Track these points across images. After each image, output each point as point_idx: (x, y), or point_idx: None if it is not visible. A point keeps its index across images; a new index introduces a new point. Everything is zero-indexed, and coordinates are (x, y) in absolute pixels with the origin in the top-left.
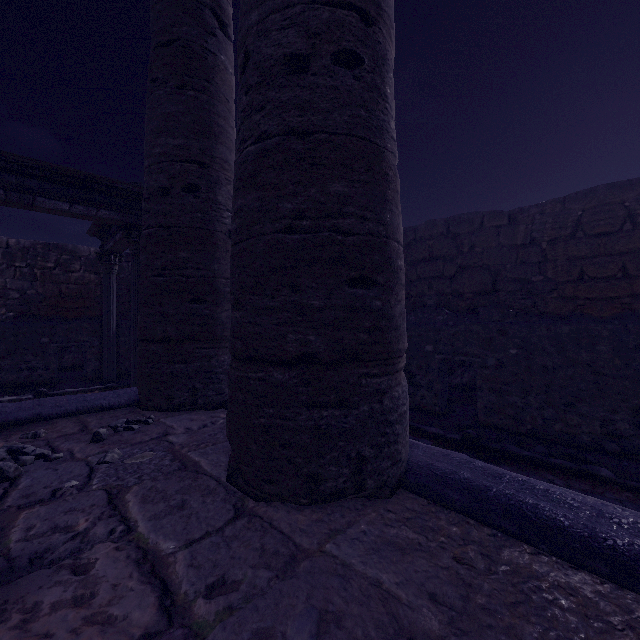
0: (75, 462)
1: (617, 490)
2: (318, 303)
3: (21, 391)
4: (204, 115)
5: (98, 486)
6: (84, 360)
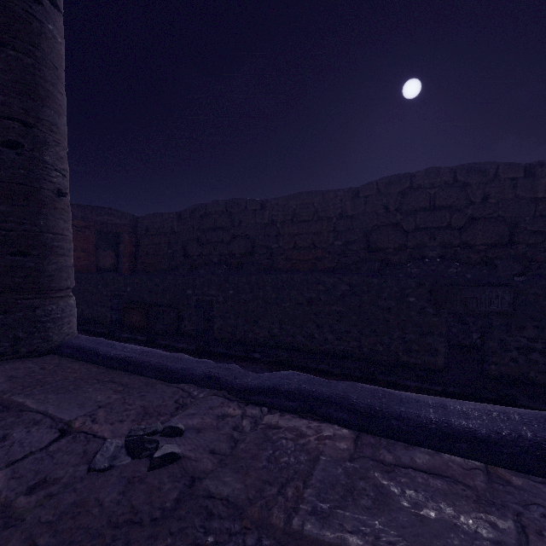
0: None
1: (258, 363)
2: None
3: None
4: None
5: None
6: None
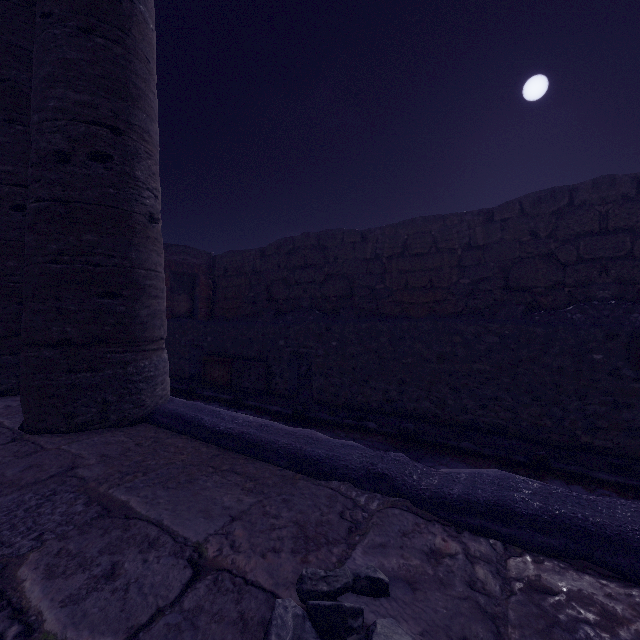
0: None
1: (375, 435)
2: (74, 308)
3: None
4: None
5: None
6: None
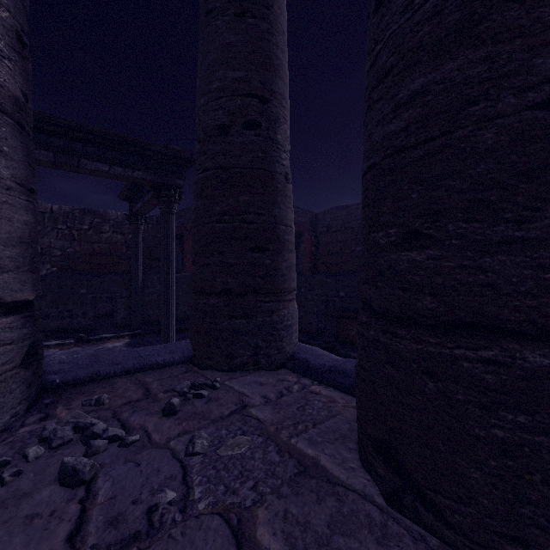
0: (157, 450)
1: None
2: None
3: (64, 336)
4: (264, 45)
5: (206, 505)
6: (115, 309)
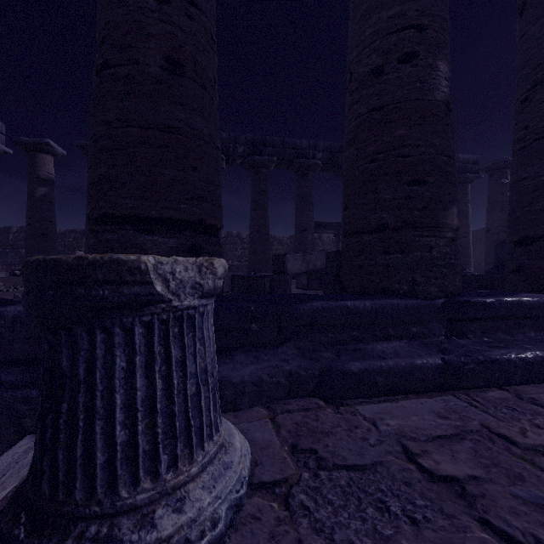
0: None
1: None
2: None
3: None
4: (467, 223)
5: None
6: None
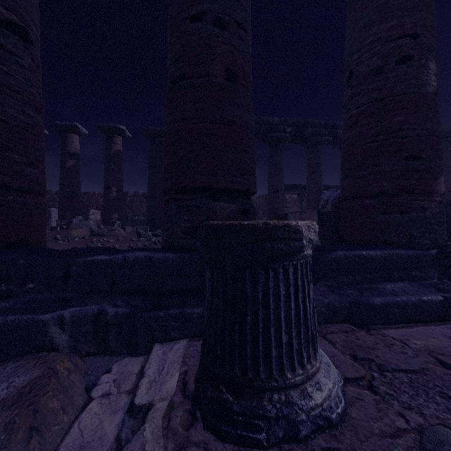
0: None
1: None
2: None
3: None
4: None
5: None
6: None
